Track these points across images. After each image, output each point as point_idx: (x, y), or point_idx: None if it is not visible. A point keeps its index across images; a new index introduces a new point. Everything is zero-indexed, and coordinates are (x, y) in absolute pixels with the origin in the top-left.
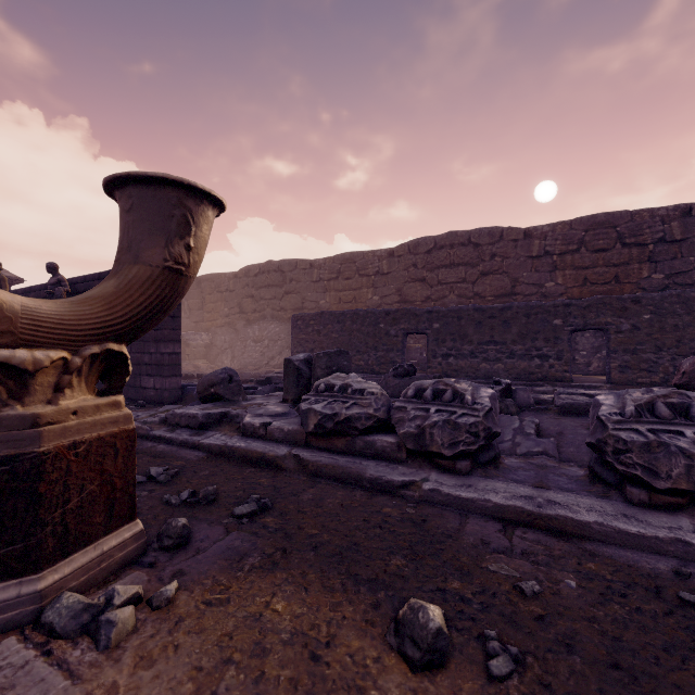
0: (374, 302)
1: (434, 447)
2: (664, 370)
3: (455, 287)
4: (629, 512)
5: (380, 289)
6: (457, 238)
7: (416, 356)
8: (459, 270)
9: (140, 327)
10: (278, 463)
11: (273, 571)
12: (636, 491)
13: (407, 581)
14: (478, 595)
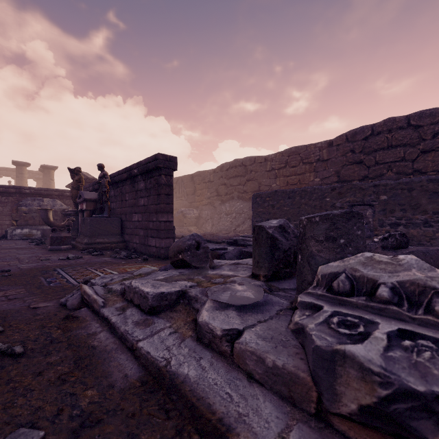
0: (315, 183)
1: None
2: None
3: (393, 165)
4: None
5: (321, 172)
6: (395, 123)
7: None
8: (398, 151)
9: None
10: None
11: None
12: None
13: None
14: None
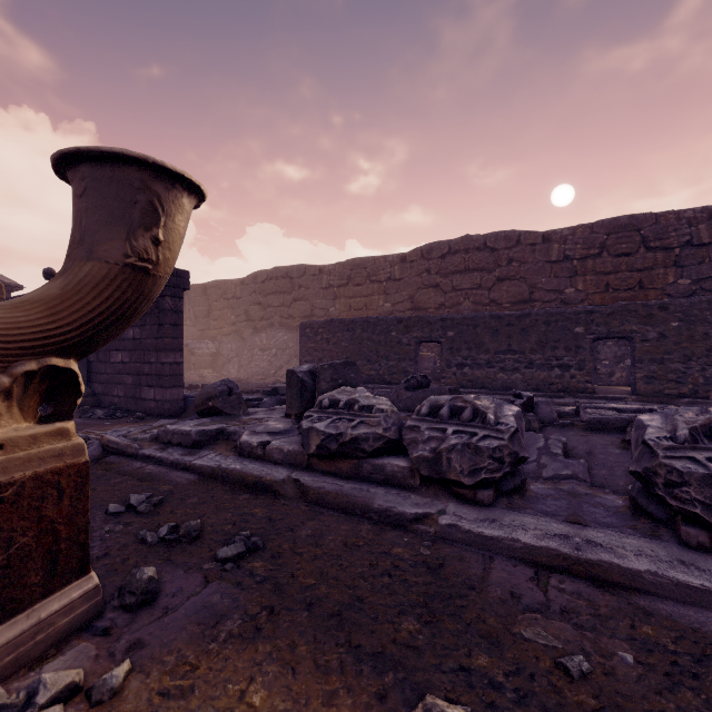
0: (385, 309)
1: (452, 475)
2: (693, 381)
3: (470, 293)
4: (686, 557)
5: (392, 296)
6: (472, 242)
7: (429, 366)
8: (475, 276)
9: (94, 337)
10: (276, 488)
11: (254, 642)
12: (694, 531)
13: (422, 656)
14: (512, 677)
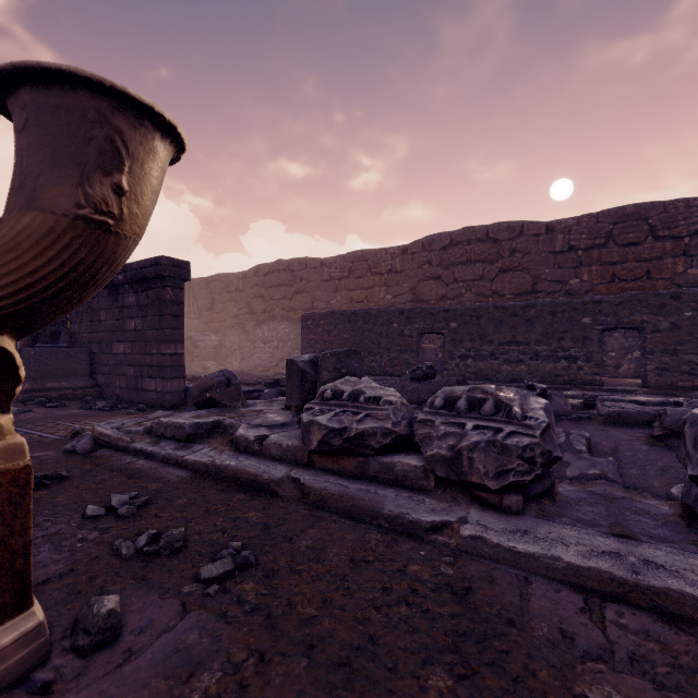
0: (386, 301)
1: (475, 477)
2: None
3: (472, 285)
4: None
5: (393, 288)
6: (474, 233)
7: (431, 358)
8: (477, 267)
9: (36, 308)
10: (273, 488)
11: None
12: None
13: None
14: None
